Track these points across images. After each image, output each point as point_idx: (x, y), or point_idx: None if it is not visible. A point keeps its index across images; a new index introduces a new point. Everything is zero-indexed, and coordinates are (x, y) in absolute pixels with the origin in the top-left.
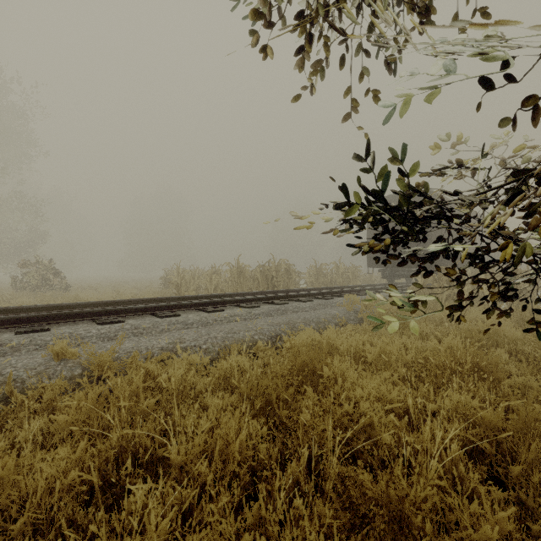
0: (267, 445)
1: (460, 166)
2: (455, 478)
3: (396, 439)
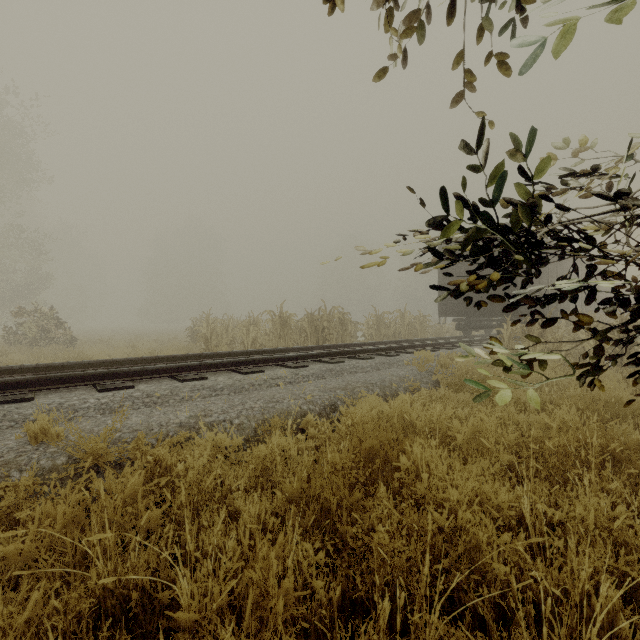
0: (324, 578)
1: (594, 175)
2: (612, 639)
3: (517, 572)
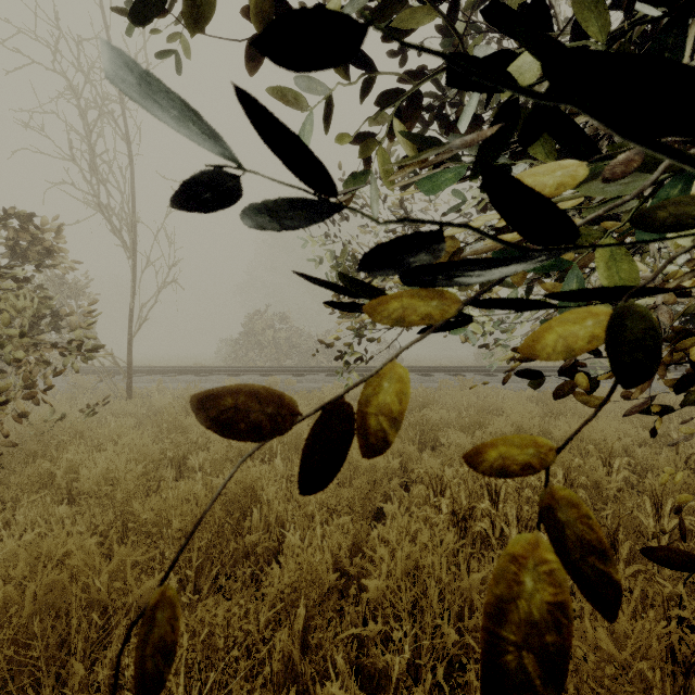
0: None
1: None
2: None
3: None
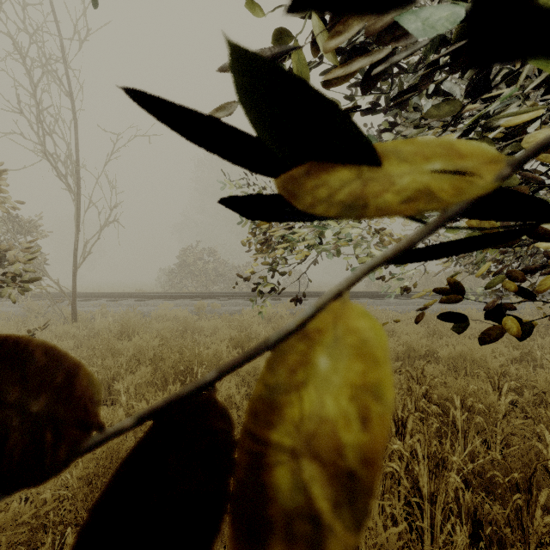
0: None
1: None
2: None
3: None
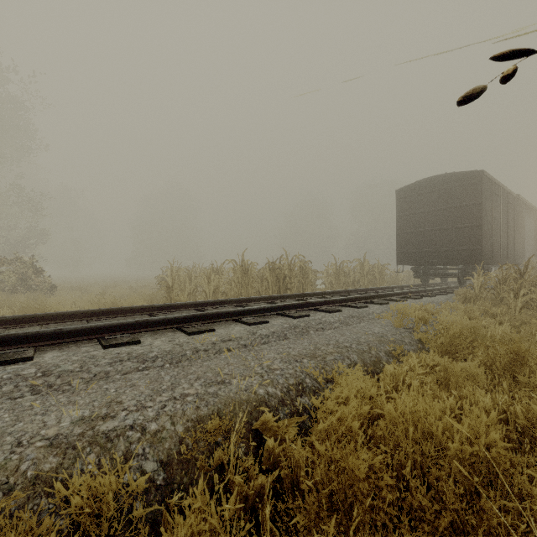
0: None
1: None
2: None
3: None
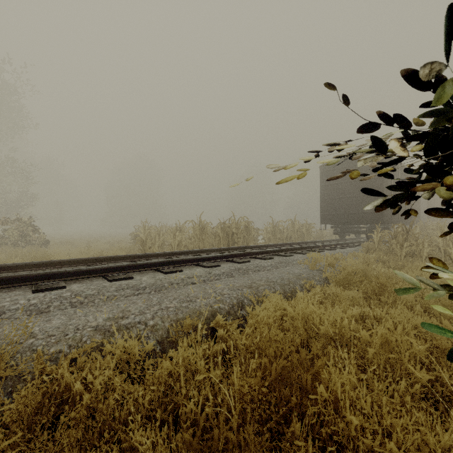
0: None
1: None
2: None
3: None
